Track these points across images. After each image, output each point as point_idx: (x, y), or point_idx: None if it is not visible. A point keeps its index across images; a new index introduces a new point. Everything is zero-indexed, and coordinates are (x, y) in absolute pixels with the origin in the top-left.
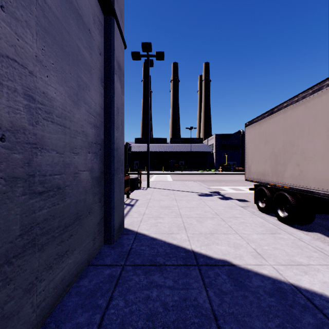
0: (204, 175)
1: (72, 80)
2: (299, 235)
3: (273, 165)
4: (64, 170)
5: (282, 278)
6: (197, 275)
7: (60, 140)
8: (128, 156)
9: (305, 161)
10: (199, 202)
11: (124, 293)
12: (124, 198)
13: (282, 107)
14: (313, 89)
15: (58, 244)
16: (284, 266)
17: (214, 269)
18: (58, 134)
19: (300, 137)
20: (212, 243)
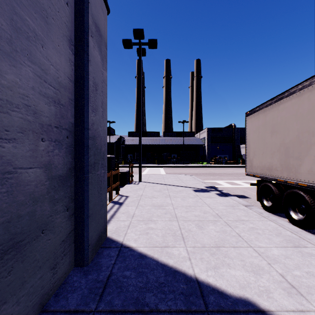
0: (197, 168)
1: None
2: None
3: (283, 159)
4: None
5: None
6: None
7: None
8: (122, 149)
9: None
10: (196, 199)
11: None
12: (114, 193)
13: (296, 89)
14: None
15: None
16: None
17: None
18: None
19: None
20: (222, 265)
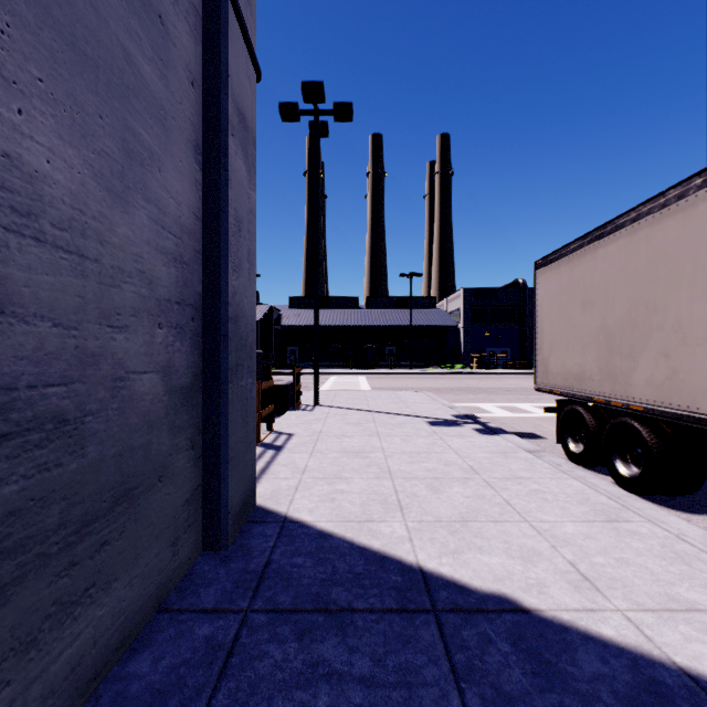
0: (441, 377)
1: (108, 136)
2: (676, 526)
3: (604, 357)
4: (80, 372)
5: (655, 652)
6: (434, 641)
7: (66, 291)
8: (274, 335)
9: (684, 348)
10: (432, 440)
11: (241, 699)
12: (262, 429)
13: (626, 221)
14: (706, 176)
15: (59, 575)
16: (654, 614)
17: (476, 622)
18: (61, 276)
19: (673, 291)
20: (468, 548)
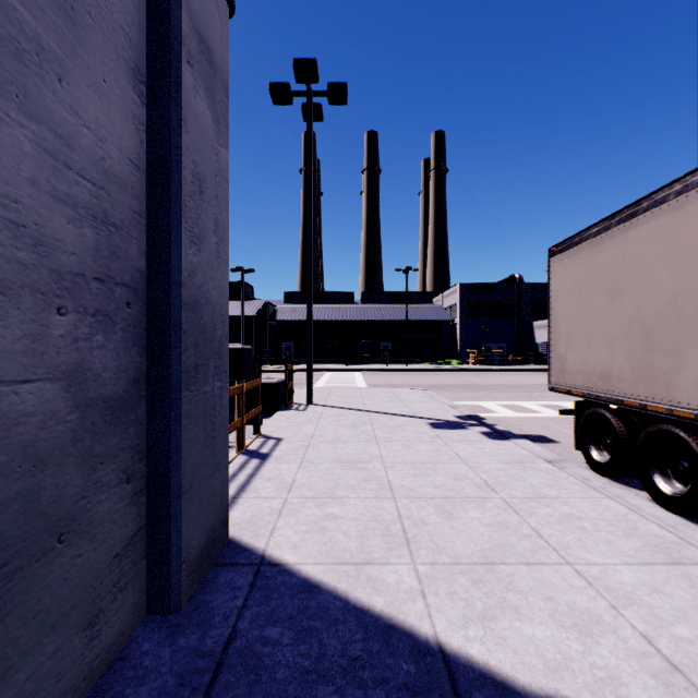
0: (437, 373)
1: None
2: None
3: (638, 354)
4: None
5: None
6: None
7: None
8: (269, 330)
9: None
10: (436, 446)
11: None
12: (249, 432)
13: (669, 194)
14: None
15: None
16: None
17: None
18: None
19: None
20: (500, 610)
